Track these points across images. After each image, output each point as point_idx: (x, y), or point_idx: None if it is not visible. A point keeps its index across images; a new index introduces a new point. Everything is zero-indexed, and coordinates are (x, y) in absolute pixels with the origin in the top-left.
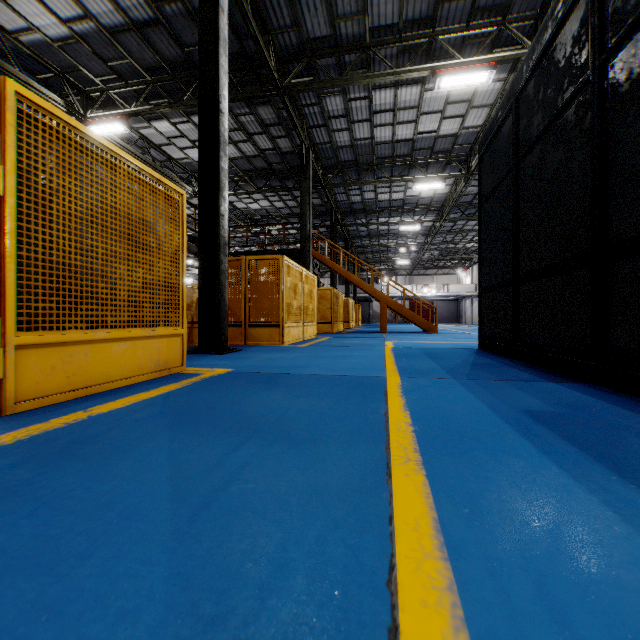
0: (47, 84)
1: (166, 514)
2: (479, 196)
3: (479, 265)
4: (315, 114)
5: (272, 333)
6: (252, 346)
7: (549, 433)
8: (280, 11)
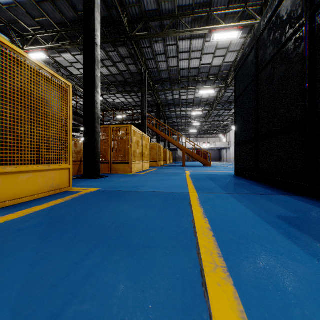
0: (1, 30)
1: None
2: (235, 94)
3: (235, 131)
4: (149, 52)
5: (125, 167)
6: (114, 174)
7: (303, 235)
8: None
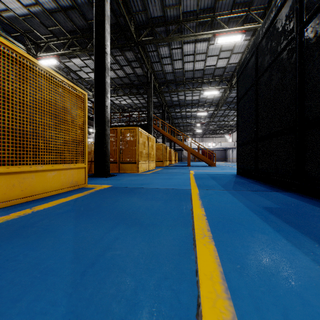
0: (17, 39)
1: (68, 271)
2: (237, 97)
3: (237, 132)
4: (154, 56)
5: (132, 166)
6: (122, 173)
7: (278, 220)
8: (136, 3)
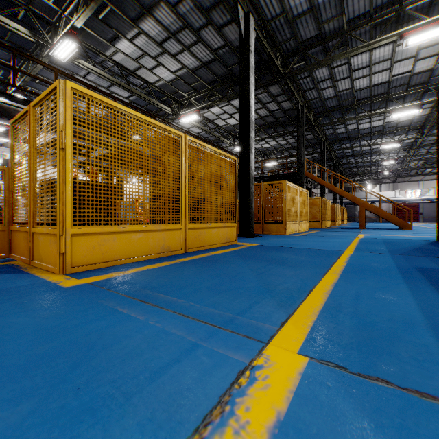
0: (164, 102)
1: (251, 273)
2: (436, 127)
3: (436, 178)
4: (307, 82)
5: (278, 227)
6: (267, 234)
7: (417, 274)
8: (283, 31)
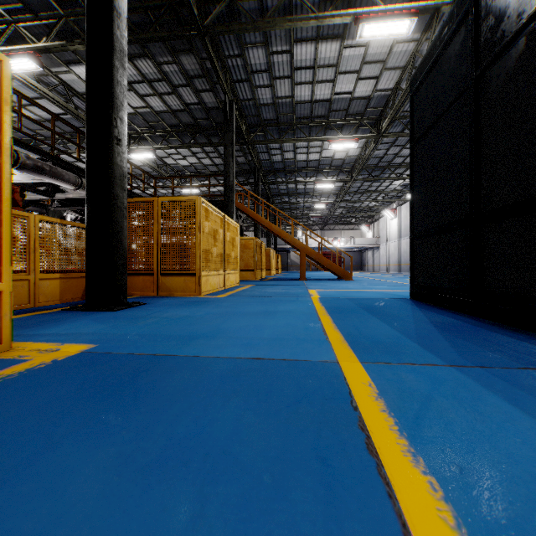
0: None
1: None
2: (411, 135)
3: (411, 209)
4: (238, 67)
5: (187, 282)
6: (163, 297)
7: None
8: None
